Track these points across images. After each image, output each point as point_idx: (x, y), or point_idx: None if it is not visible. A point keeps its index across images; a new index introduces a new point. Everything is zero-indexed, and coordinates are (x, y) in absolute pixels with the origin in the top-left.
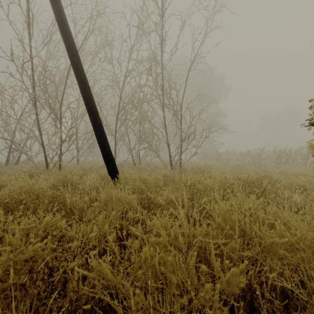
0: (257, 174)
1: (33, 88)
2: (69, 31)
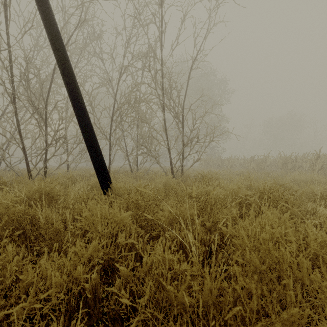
0: (274, 183)
1: (11, 82)
2: (50, 10)
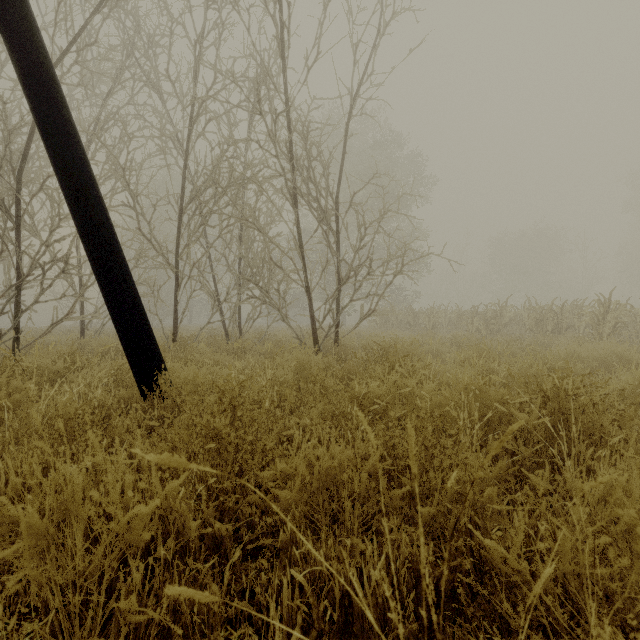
0: (568, 370)
1: None
2: None
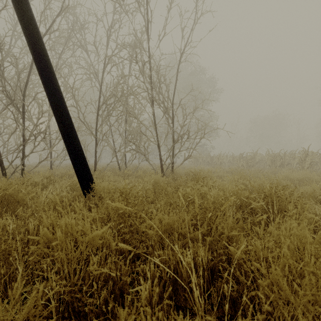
0: (277, 183)
1: None
2: None
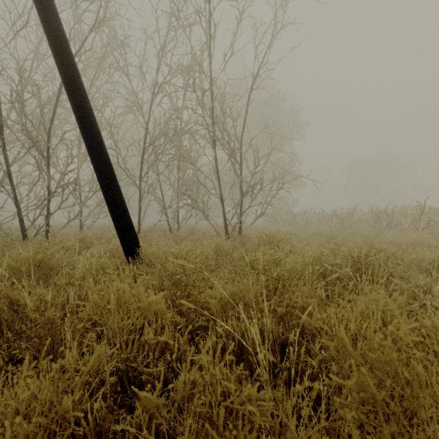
0: (372, 247)
1: None
2: None
